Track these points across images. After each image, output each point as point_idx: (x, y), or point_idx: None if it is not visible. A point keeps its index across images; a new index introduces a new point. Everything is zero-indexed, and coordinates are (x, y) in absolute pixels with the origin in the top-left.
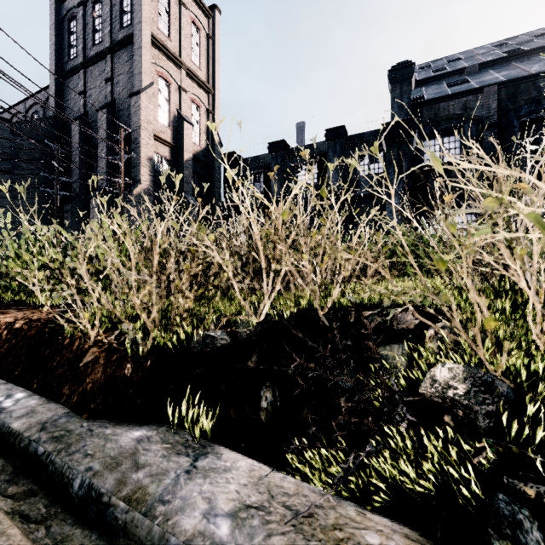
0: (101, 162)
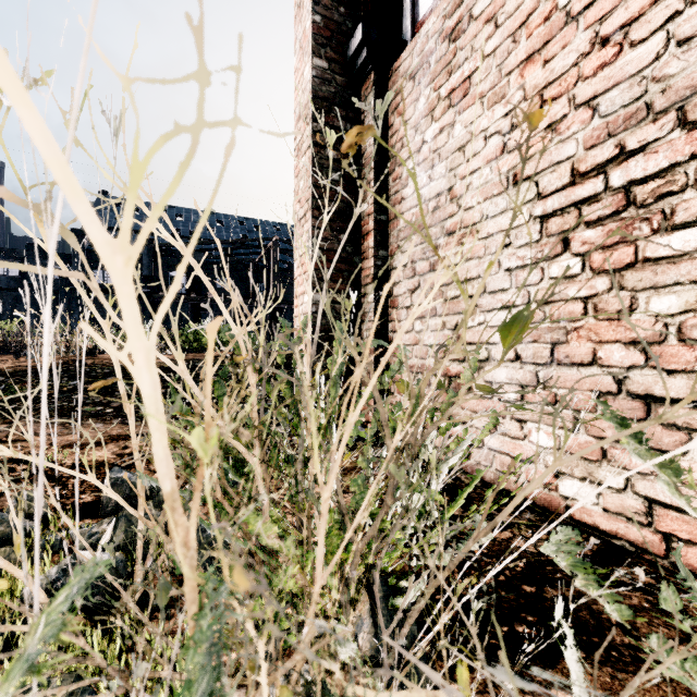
0: None
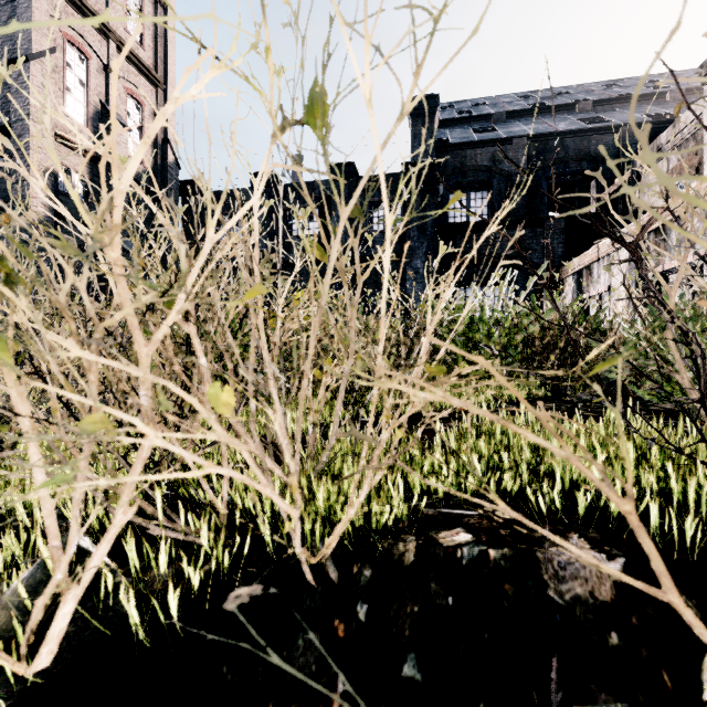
0: None
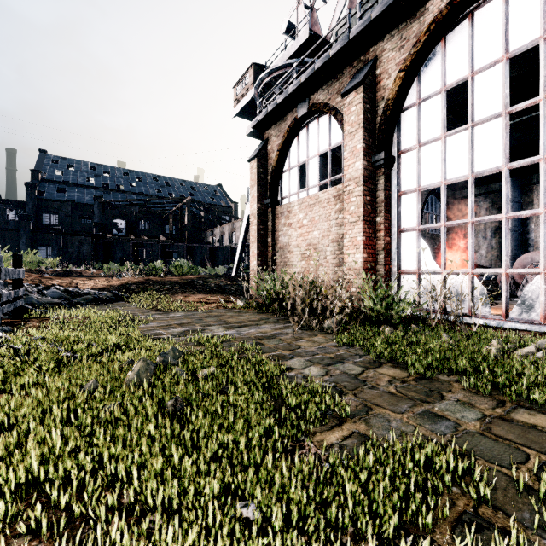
0: None
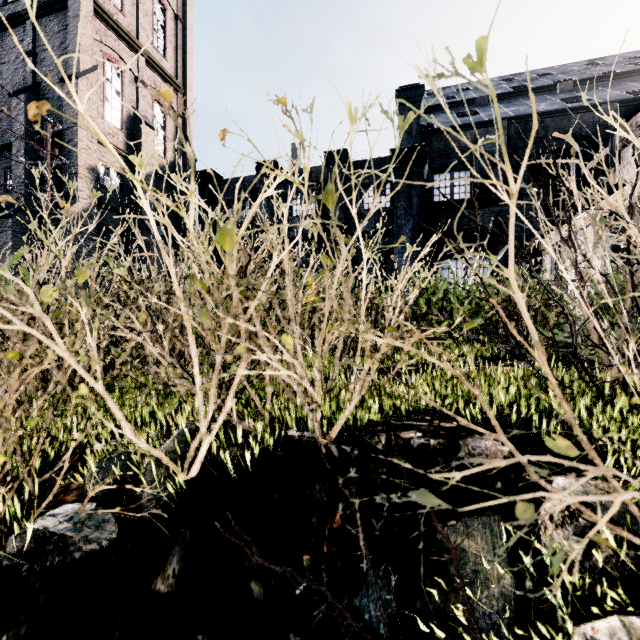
0: (17, 167)
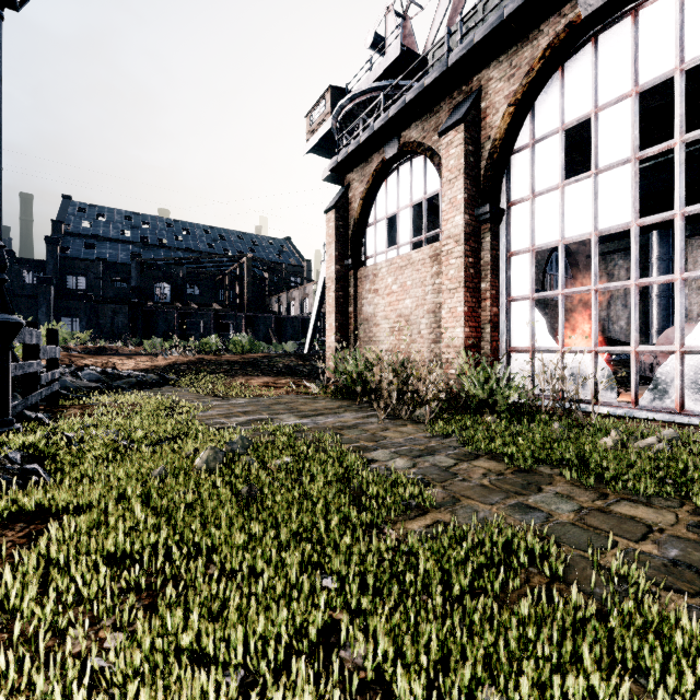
0: None
